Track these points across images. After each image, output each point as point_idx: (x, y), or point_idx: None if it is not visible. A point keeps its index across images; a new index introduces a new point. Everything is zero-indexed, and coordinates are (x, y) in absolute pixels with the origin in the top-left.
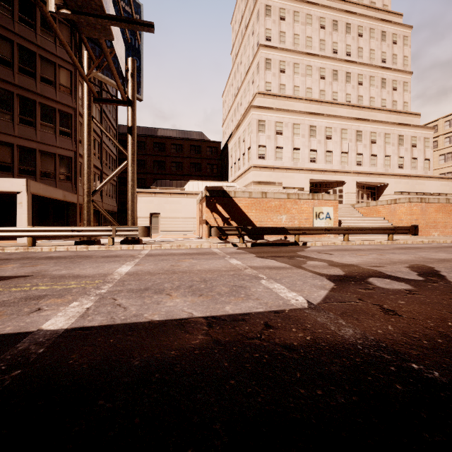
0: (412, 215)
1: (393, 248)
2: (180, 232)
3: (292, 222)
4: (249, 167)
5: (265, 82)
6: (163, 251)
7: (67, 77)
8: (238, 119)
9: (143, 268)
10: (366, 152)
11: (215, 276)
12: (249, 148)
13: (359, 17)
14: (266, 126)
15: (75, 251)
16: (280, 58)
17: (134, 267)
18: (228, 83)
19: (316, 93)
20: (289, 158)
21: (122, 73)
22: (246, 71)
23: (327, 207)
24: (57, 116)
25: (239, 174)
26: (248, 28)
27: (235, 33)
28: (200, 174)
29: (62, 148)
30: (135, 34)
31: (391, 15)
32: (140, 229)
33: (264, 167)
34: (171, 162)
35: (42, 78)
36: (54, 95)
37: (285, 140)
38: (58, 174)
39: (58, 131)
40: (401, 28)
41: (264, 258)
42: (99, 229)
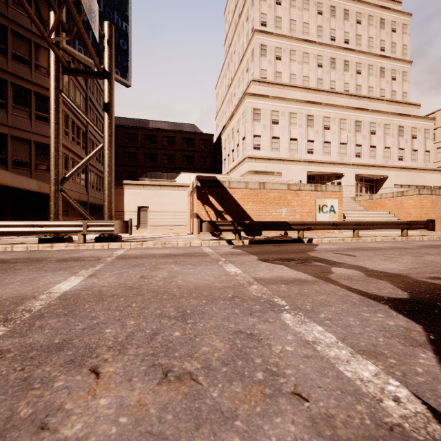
0: (422, 209)
1: (418, 246)
2: (170, 226)
3: (292, 216)
4: (244, 158)
5: (261, 70)
6: (142, 251)
7: (44, 56)
8: (231, 110)
9: (96, 283)
10: (365, 143)
11: (202, 302)
12: (244, 138)
13: (358, 3)
14: (262, 115)
15: (32, 252)
16: (276, 45)
17: (85, 280)
18: (221, 75)
19: (313, 82)
20: (286, 149)
21: (96, 38)
22: (240, 60)
23: (331, 199)
24: (33, 98)
25: (232, 166)
26: (242, 15)
27: (228, 24)
28: (193, 167)
29: (38, 134)
30: (122, 15)
31: (390, 2)
32: (116, 224)
33: (259, 158)
34: (163, 154)
35: (15, 55)
36: (28, 75)
37: (282, 130)
38: (33, 162)
39: (33, 115)
40: (400, 16)
41: (270, 262)
42: (67, 223)
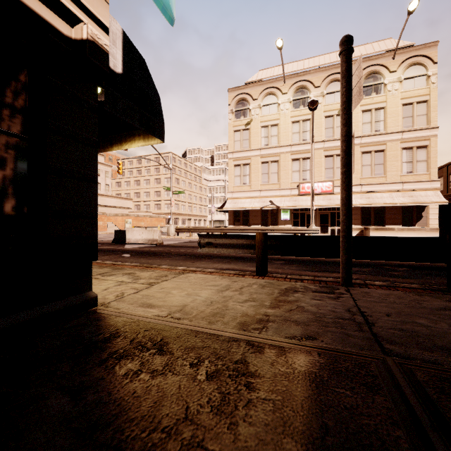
0: None
1: None
2: None
3: None
4: None
5: None
6: None
7: None
8: None
9: None
10: None
11: None
12: None
13: None
14: None
15: None
16: None
17: None
18: None
19: None
20: None
21: None
22: None
23: None
24: None
25: None
26: None
27: None
28: None
29: None
30: None
31: None
32: None
33: None
34: None
35: None
36: None
37: None
38: None
39: None
40: None
41: None
42: None
